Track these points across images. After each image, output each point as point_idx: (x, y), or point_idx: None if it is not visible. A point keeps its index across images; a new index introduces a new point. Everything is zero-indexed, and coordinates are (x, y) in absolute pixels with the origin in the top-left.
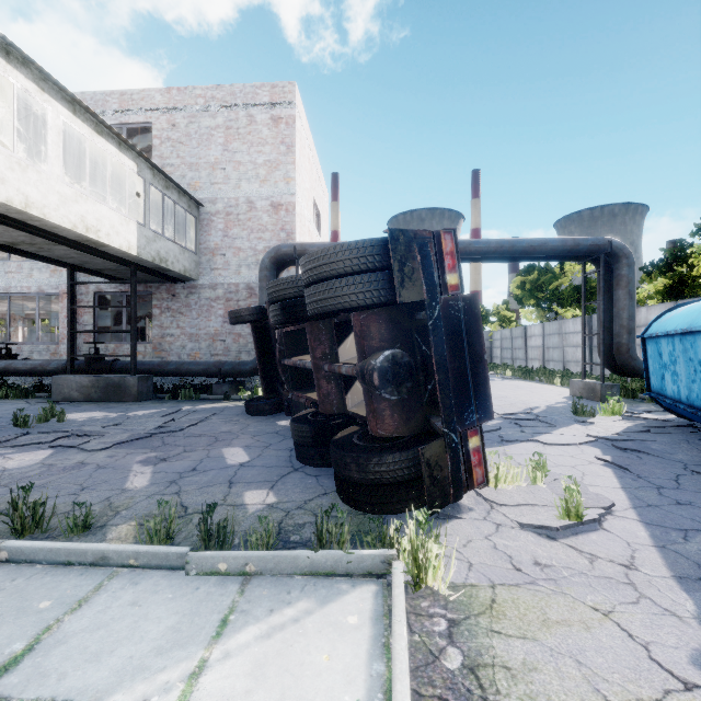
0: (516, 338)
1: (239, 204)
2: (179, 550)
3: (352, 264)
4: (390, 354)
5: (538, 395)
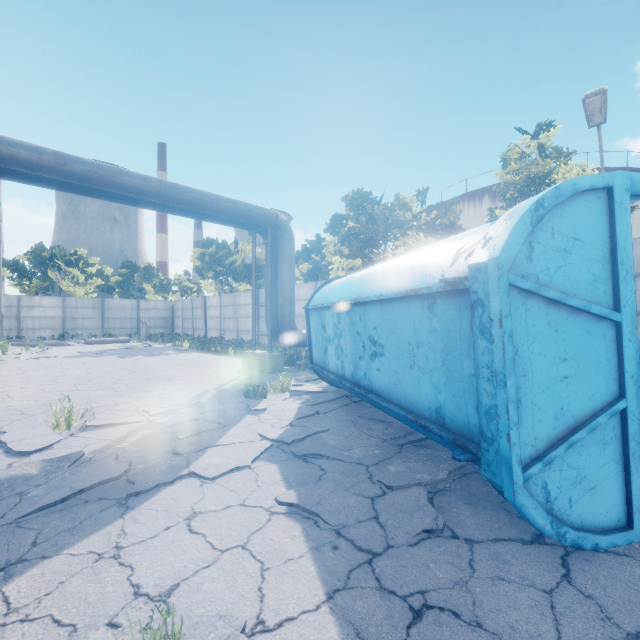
0: (197, 309)
1: None
2: None
3: None
4: None
5: (211, 372)
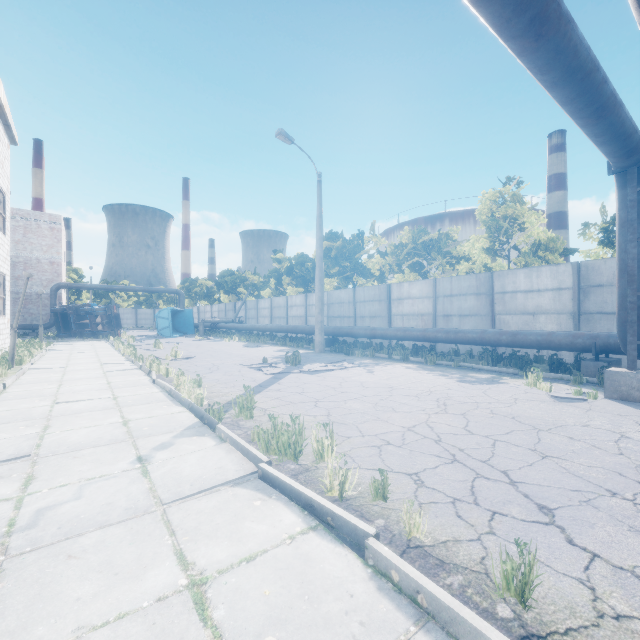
0: None
1: (32, 260)
2: (82, 339)
3: (102, 310)
4: (107, 320)
5: None
